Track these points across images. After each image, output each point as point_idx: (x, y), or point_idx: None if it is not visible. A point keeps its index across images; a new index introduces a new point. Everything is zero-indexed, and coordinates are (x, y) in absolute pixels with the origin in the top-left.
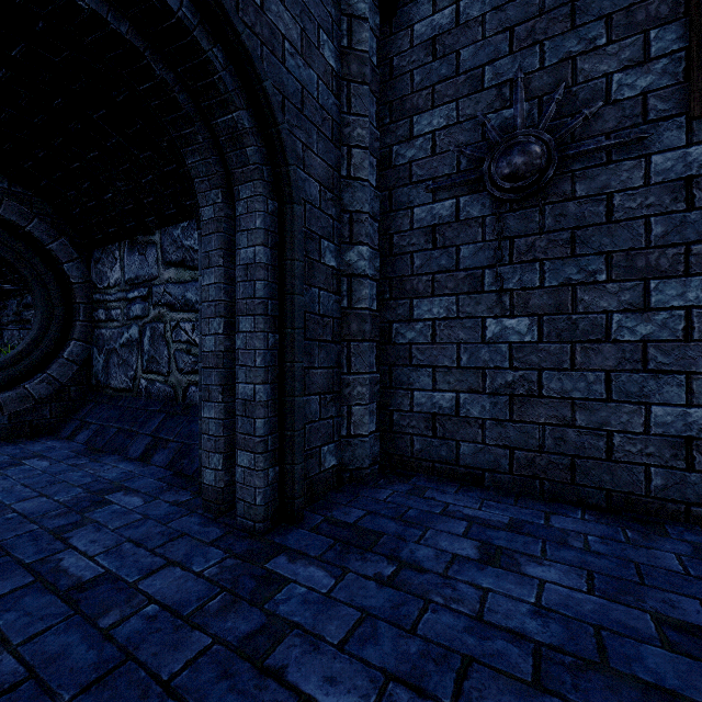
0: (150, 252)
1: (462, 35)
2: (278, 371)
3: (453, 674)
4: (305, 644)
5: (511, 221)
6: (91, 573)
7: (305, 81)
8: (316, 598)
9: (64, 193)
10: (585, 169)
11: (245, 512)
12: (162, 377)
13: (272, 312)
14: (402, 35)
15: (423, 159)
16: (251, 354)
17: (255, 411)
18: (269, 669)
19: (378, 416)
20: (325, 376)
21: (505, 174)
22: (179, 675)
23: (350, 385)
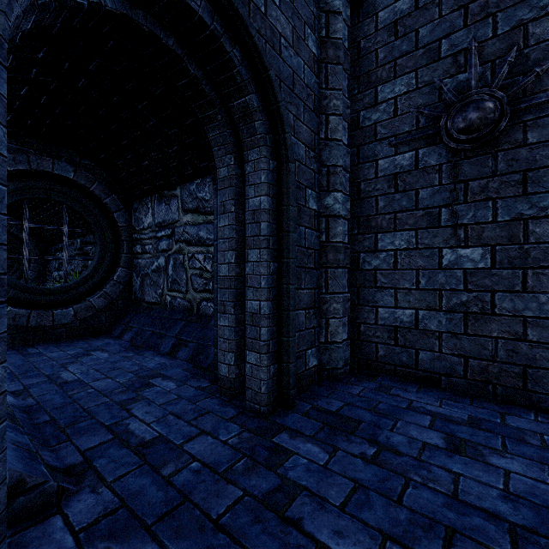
0: (173, 203)
1: (420, 16)
2: (276, 291)
3: (440, 540)
4: (313, 503)
5: (466, 166)
6: (150, 435)
7: (295, 67)
8: (316, 468)
9: (115, 163)
10: (536, 119)
11: (252, 398)
12: (182, 295)
13: (272, 246)
14: (368, 22)
15: (386, 120)
16: (257, 278)
17: (260, 322)
18: (289, 519)
19: (349, 327)
20: (309, 295)
21: (460, 128)
22: (223, 516)
23: (327, 302)
